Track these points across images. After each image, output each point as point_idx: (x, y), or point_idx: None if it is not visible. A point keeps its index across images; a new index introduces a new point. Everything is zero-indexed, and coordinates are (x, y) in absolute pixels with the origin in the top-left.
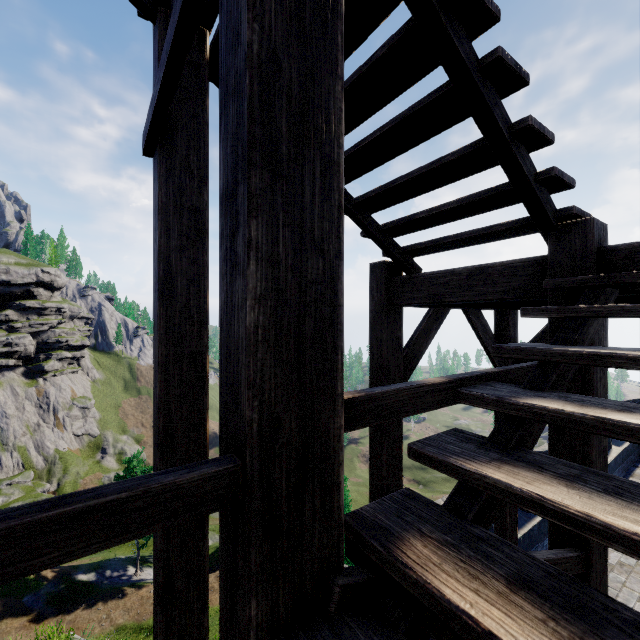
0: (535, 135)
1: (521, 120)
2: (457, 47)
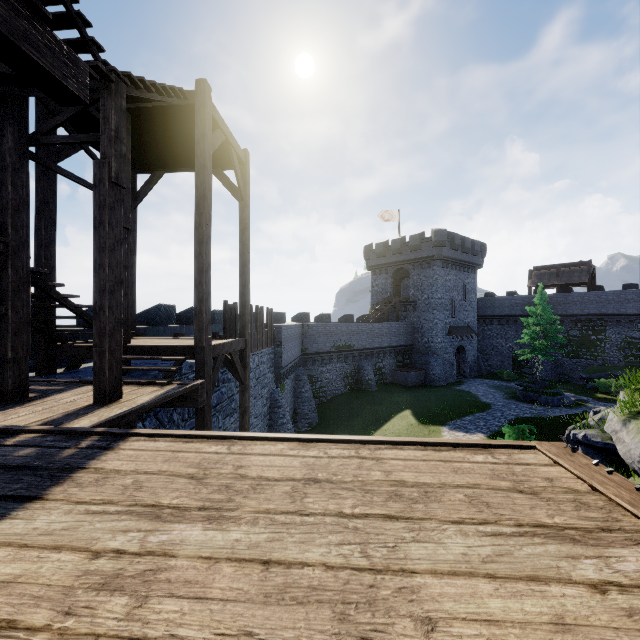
0: (97, 45)
1: (91, 37)
2: (66, 2)
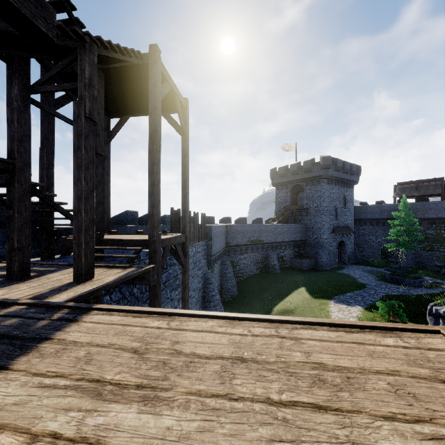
0: (80, 23)
1: (76, 17)
2: None
